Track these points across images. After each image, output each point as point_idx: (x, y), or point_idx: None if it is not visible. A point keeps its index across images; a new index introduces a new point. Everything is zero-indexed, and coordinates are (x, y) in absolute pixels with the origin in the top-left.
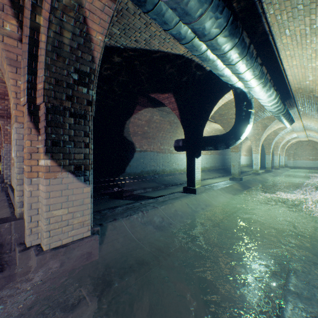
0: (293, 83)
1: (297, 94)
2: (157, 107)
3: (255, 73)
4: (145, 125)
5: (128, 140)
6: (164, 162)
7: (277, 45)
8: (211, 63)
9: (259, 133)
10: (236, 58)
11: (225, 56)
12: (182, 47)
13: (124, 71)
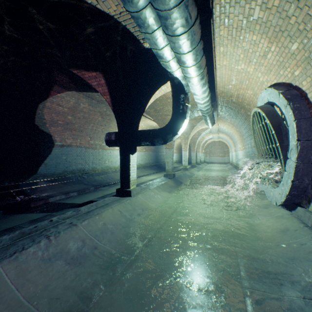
0: (219, 85)
1: (220, 97)
2: (84, 91)
3: (197, 58)
4: (69, 114)
5: (43, 130)
6: (94, 159)
7: (215, 36)
8: (150, 32)
9: (188, 133)
10: (182, 26)
11: (170, 17)
12: (113, 3)
13: (24, 21)
